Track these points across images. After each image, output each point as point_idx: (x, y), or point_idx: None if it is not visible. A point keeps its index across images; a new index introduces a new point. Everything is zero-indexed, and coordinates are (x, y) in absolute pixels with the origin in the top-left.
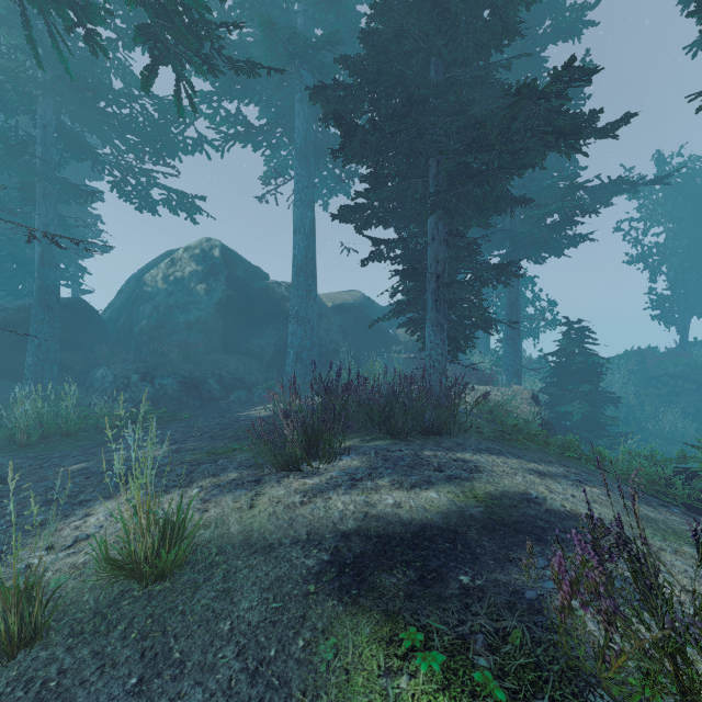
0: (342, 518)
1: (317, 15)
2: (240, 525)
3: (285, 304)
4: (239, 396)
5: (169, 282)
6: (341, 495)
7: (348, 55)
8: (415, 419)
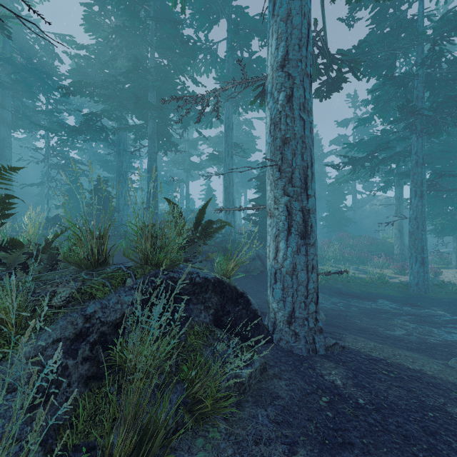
0: None
1: None
2: None
3: None
4: None
5: (373, 212)
6: None
7: None
8: None
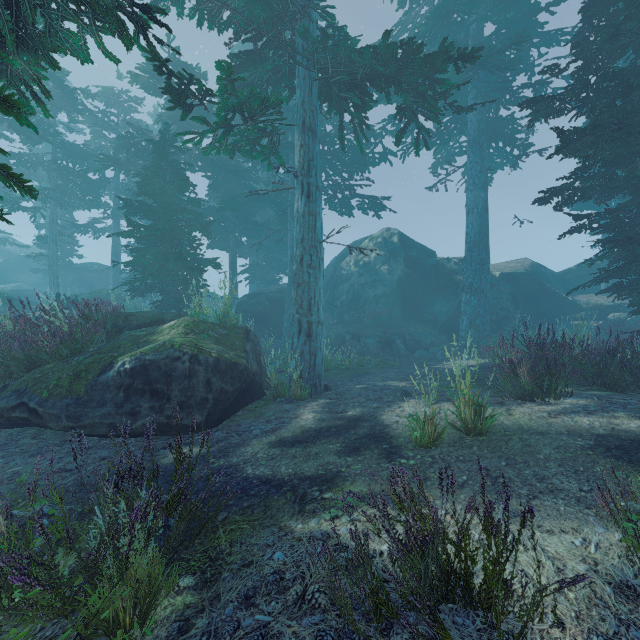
0: (592, 427)
1: (495, 18)
2: (510, 421)
3: (454, 277)
4: (421, 354)
5: (359, 266)
6: (582, 415)
7: (553, 65)
8: (634, 375)
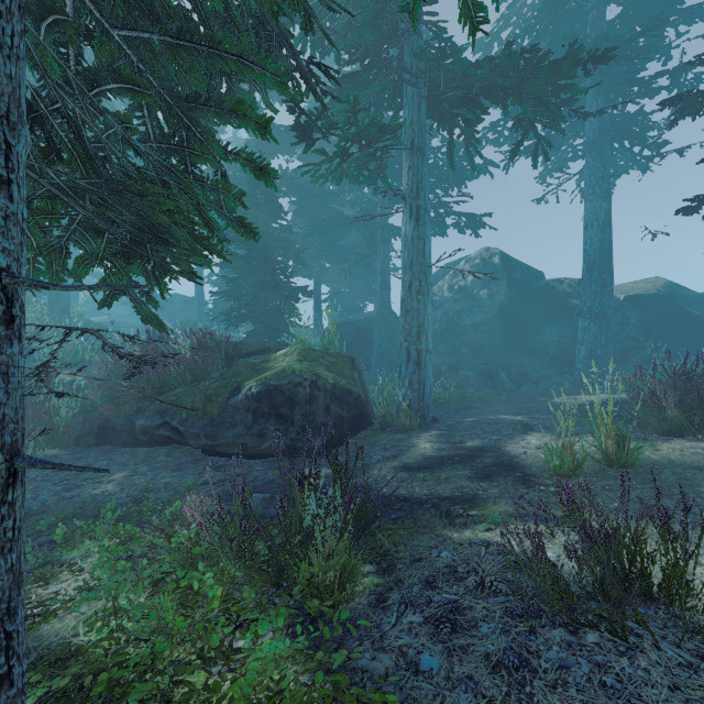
0: None
1: (622, 0)
2: (658, 455)
3: (568, 301)
4: (530, 389)
5: (454, 291)
6: None
7: (703, 54)
8: None
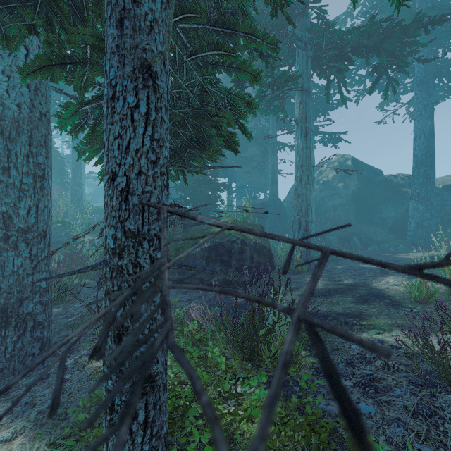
0: None
1: None
2: None
3: (401, 189)
4: (375, 248)
5: (319, 184)
6: None
7: None
8: None
